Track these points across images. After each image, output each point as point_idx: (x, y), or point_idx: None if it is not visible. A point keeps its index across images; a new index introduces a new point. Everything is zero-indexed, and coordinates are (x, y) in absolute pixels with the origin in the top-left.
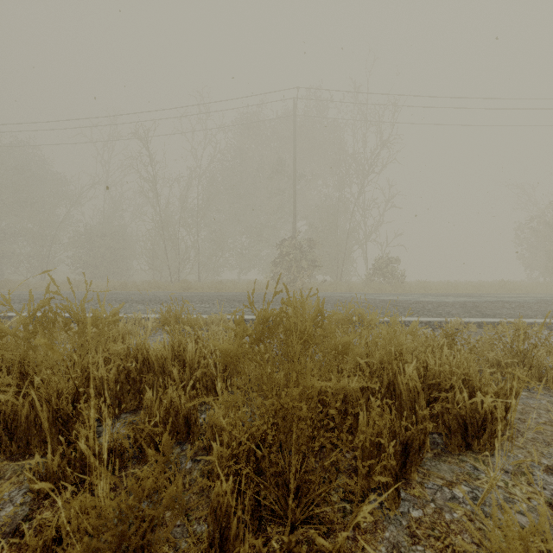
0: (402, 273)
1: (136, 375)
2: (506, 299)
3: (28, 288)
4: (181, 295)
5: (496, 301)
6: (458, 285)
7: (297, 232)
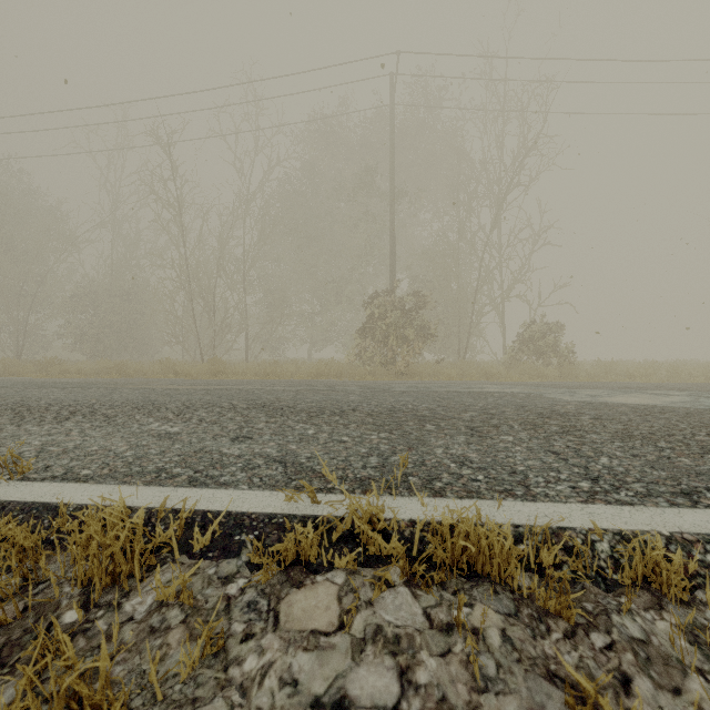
0: (568, 348)
1: None
2: None
3: None
4: (169, 388)
5: None
6: (678, 368)
7: (397, 283)
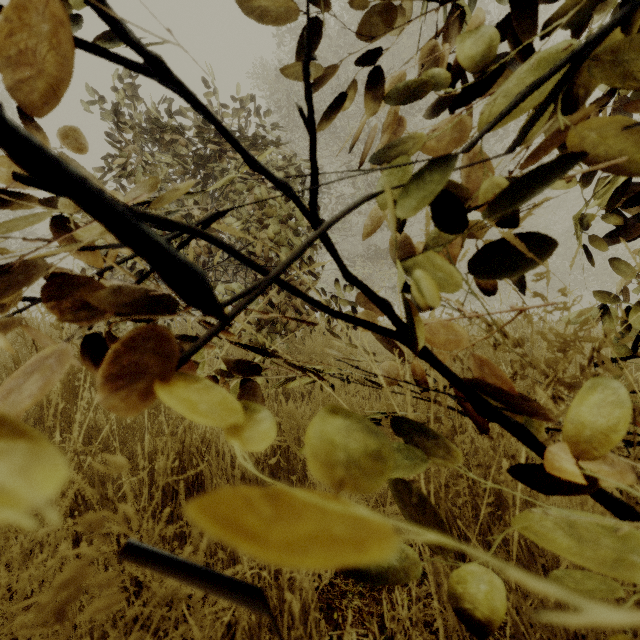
0: None
1: None
2: None
3: None
4: None
5: None
6: None
7: None
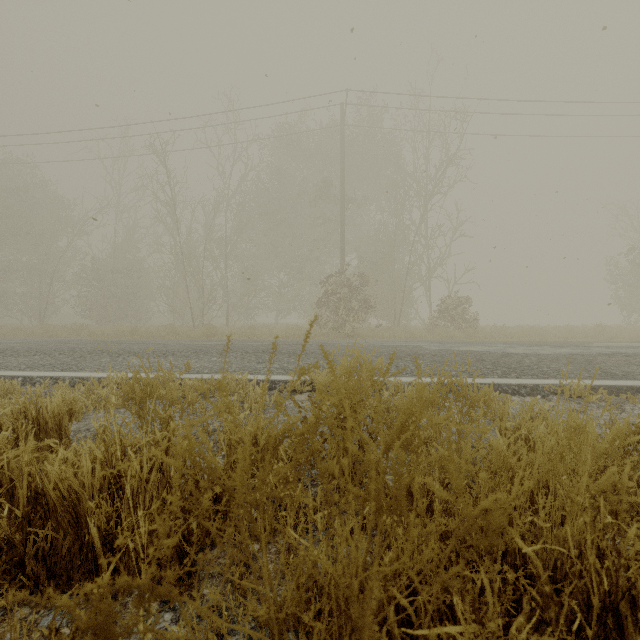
0: (474, 316)
1: (9, 533)
2: (623, 350)
3: (19, 334)
4: (198, 344)
5: (613, 354)
6: (545, 331)
7: (346, 266)
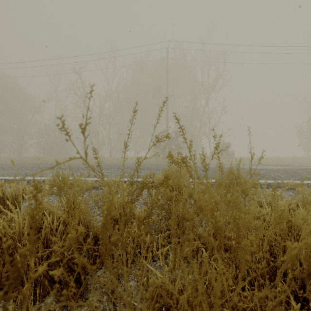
0: (232, 152)
1: None
2: (310, 167)
3: (8, 161)
4: (95, 164)
5: (305, 169)
6: (268, 159)
7: (169, 128)
